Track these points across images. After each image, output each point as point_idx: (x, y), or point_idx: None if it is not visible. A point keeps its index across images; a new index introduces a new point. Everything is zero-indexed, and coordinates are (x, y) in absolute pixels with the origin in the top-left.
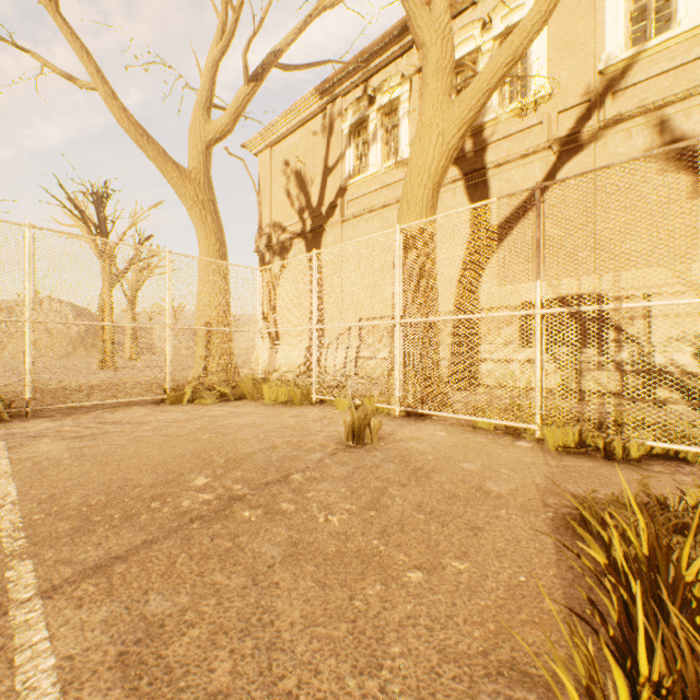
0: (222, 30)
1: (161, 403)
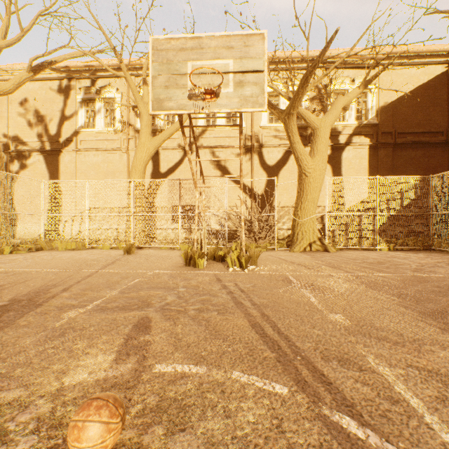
0: (6, 30)
1: None
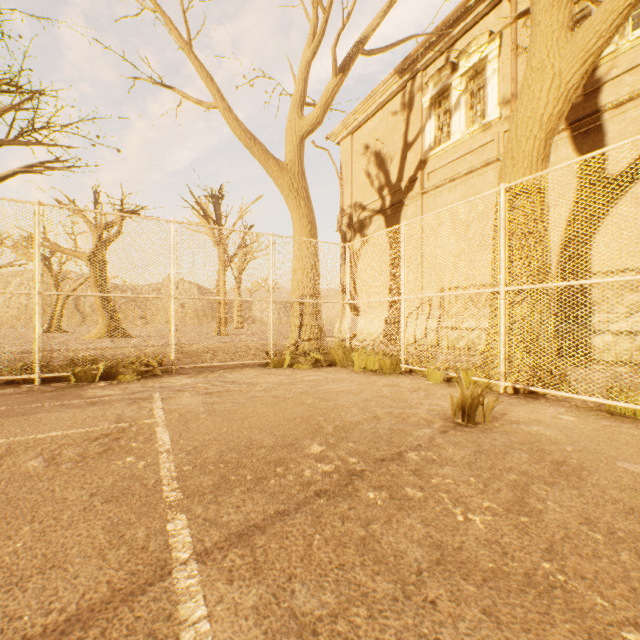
0: (313, 33)
1: (266, 366)
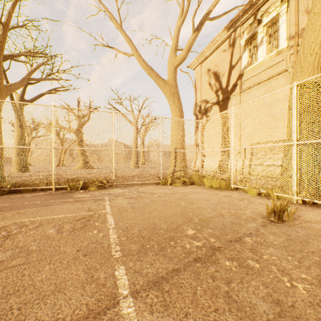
0: (181, 12)
1: (158, 184)
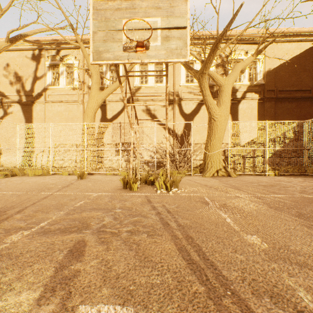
0: None
1: None
